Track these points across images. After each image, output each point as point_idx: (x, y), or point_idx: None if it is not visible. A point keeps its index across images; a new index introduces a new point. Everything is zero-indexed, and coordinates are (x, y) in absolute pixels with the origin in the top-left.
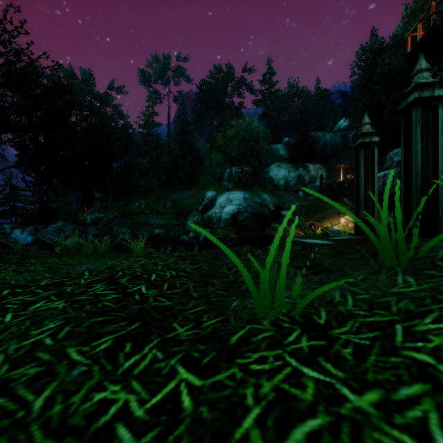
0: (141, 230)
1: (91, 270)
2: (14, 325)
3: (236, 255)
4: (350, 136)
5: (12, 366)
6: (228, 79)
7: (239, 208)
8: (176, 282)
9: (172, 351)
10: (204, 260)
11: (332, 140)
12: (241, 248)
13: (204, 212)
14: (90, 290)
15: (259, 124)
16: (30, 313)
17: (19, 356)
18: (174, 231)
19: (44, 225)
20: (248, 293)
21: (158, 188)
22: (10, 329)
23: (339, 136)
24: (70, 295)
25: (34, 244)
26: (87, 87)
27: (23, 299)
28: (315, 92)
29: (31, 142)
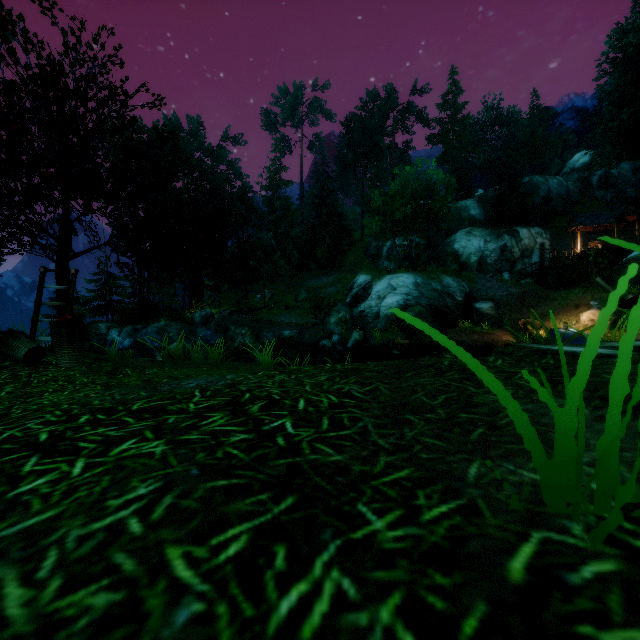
0: (265, 332)
1: (204, 389)
2: (84, 484)
3: (434, 371)
4: (594, 178)
5: (67, 582)
6: (387, 108)
7: (406, 298)
8: (341, 415)
9: (373, 580)
10: (379, 378)
11: (561, 188)
12: (439, 360)
13: (353, 305)
14: (203, 423)
15: (439, 170)
16: (110, 462)
17: (82, 558)
18: (311, 333)
19: (144, 325)
20: (491, 447)
21: (287, 273)
22: (77, 493)
23: (573, 180)
24: (173, 430)
25: (132, 349)
26: (196, 140)
27: (104, 433)
28: (530, 113)
29: (129, 218)
